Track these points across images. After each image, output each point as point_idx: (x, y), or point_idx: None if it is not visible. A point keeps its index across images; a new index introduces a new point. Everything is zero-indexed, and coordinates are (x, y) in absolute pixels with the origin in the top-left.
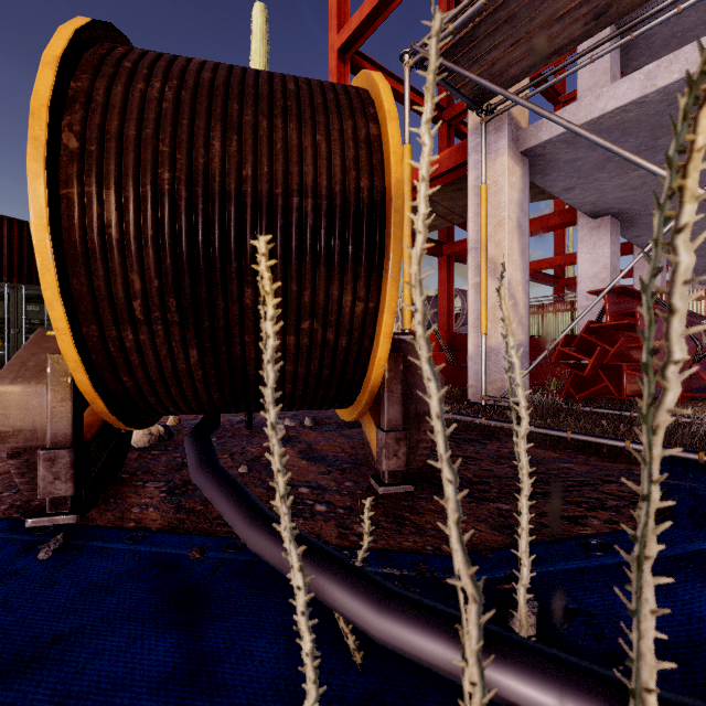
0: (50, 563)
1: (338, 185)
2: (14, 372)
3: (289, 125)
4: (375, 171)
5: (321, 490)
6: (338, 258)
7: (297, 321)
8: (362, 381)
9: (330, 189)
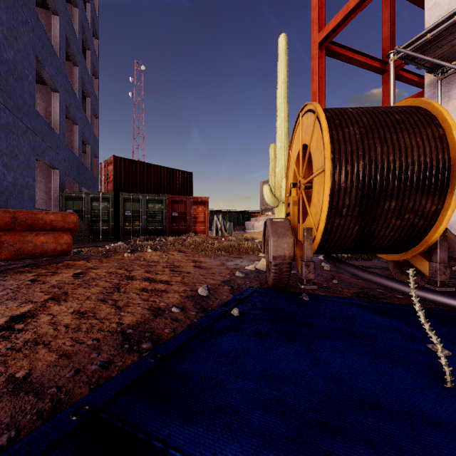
0: (312, 301)
1: (428, 159)
2: (276, 234)
3: (404, 136)
4: (445, 150)
5: (389, 291)
6: (427, 188)
7: (403, 214)
8: (421, 240)
9: (425, 160)
